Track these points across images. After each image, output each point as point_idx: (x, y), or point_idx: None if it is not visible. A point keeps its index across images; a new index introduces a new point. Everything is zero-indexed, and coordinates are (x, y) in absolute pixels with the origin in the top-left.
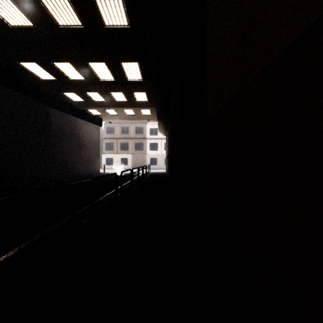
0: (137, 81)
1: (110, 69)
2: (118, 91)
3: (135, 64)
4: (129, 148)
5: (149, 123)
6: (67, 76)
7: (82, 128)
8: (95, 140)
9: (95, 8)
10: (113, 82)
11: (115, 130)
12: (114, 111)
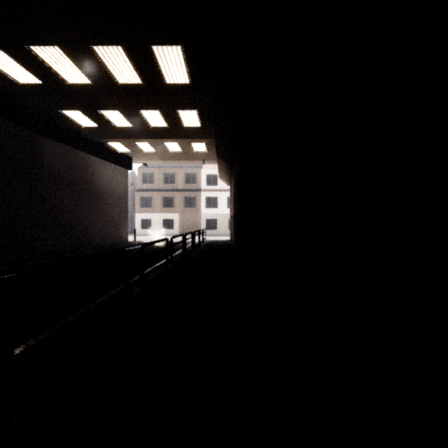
0: (181, 86)
1: (133, 61)
2: (152, 107)
3: (176, 51)
4: (176, 204)
5: (205, 168)
6: (60, 76)
7: (98, 171)
8: (120, 191)
9: None
10: (142, 89)
11: (155, 178)
12: (149, 145)
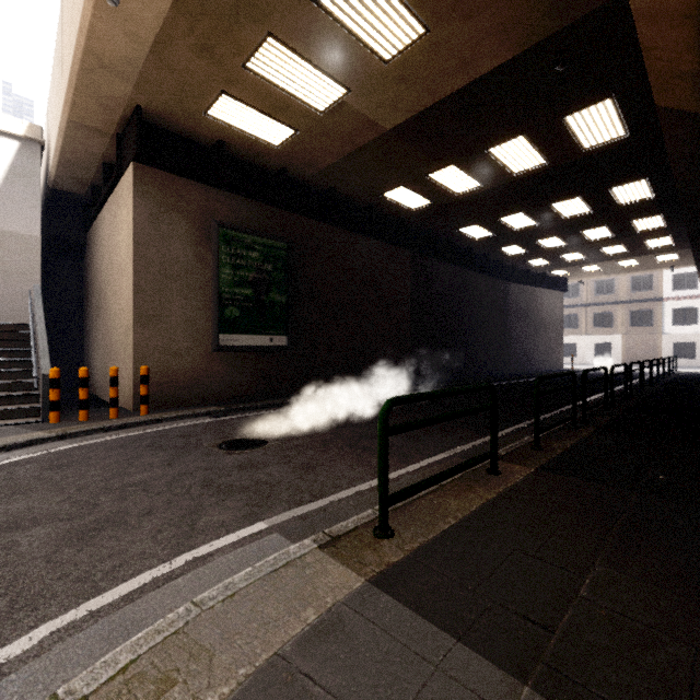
0: (654, 229)
1: (610, 229)
2: (615, 244)
3: (654, 218)
4: (616, 323)
5: None
6: (544, 247)
7: (540, 301)
8: (556, 316)
9: (612, 199)
10: (610, 238)
11: (581, 290)
12: (597, 266)
